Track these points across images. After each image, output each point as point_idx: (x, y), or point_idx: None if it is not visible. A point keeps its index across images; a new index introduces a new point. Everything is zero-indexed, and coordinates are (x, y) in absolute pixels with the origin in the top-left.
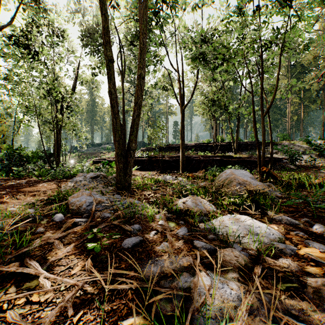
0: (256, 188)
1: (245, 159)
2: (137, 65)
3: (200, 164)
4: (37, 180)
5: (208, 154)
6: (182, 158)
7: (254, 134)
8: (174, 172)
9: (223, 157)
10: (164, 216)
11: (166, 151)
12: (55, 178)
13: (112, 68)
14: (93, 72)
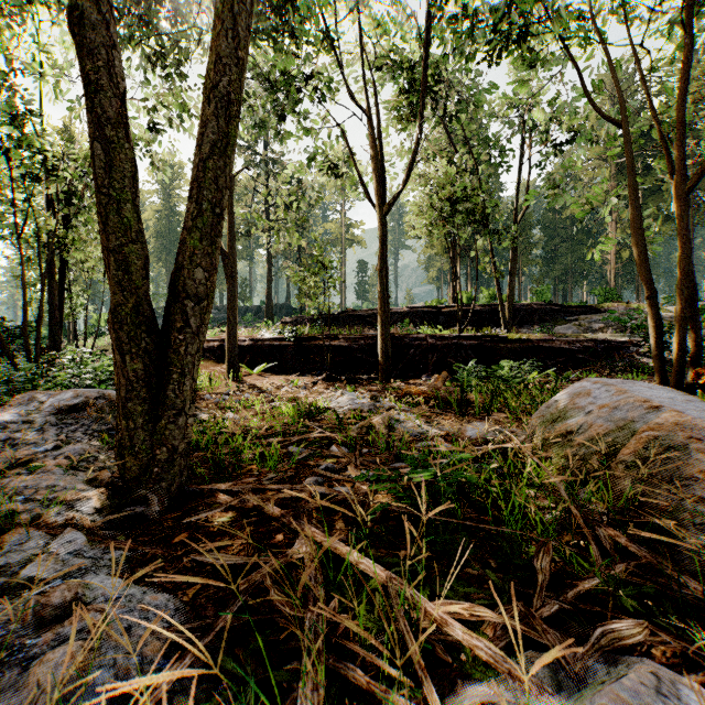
0: None
1: (540, 345)
2: (265, 96)
3: (429, 358)
4: None
5: (443, 332)
6: (384, 340)
7: (637, 259)
8: (364, 378)
9: (484, 340)
10: None
11: (341, 326)
12: None
13: None
14: (154, 121)
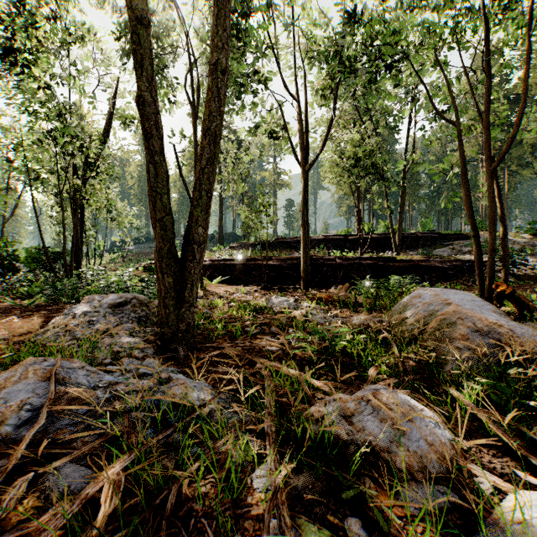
0: (532, 347)
1: (419, 264)
2: None
3: (337, 273)
4: (14, 307)
5: (349, 254)
6: (304, 261)
7: (467, 211)
8: (290, 287)
9: (378, 260)
10: (285, 500)
11: (273, 249)
12: (54, 302)
13: (148, 40)
14: None
